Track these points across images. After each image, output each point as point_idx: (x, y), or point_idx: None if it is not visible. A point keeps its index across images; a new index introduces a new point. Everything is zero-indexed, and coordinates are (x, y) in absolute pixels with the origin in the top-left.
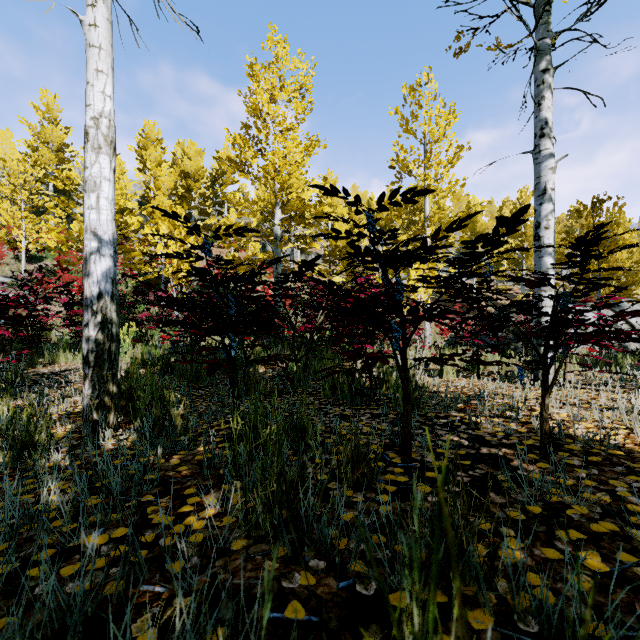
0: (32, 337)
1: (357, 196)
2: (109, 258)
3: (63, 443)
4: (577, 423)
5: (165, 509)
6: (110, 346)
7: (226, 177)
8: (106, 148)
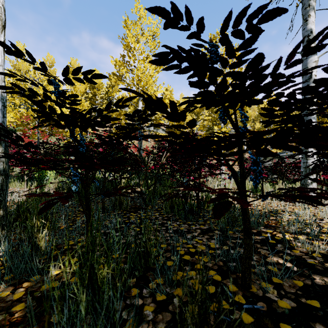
0: None
1: (200, 21)
2: None
3: None
4: None
5: None
6: None
7: (114, 88)
8: None
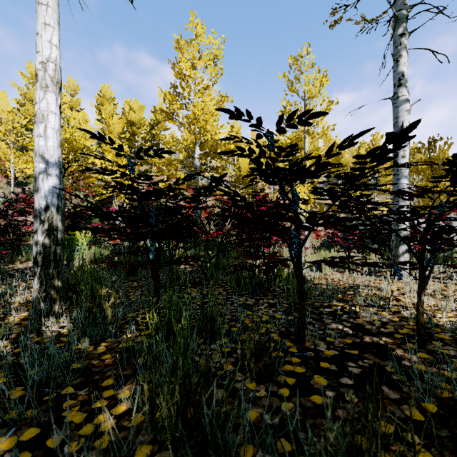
0: (16, 241)
1: (259, 118)
2: (55, 177)
3: (13, 330)
4: (438, 312)
5: (81, 403)
6: (55, 249)
7: (161, 125)
8: (52, 87)
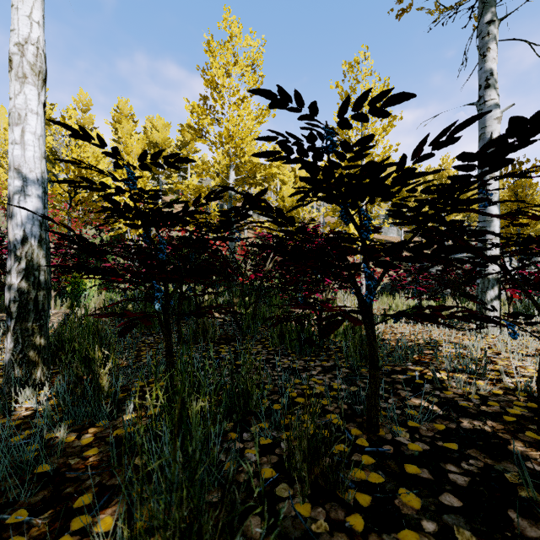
0: None
1: (313, 104)
2: (36, 199)
3: None
4: None
5: None
6: (37, 295)
7: (189, 147)
8: (33, 78)
